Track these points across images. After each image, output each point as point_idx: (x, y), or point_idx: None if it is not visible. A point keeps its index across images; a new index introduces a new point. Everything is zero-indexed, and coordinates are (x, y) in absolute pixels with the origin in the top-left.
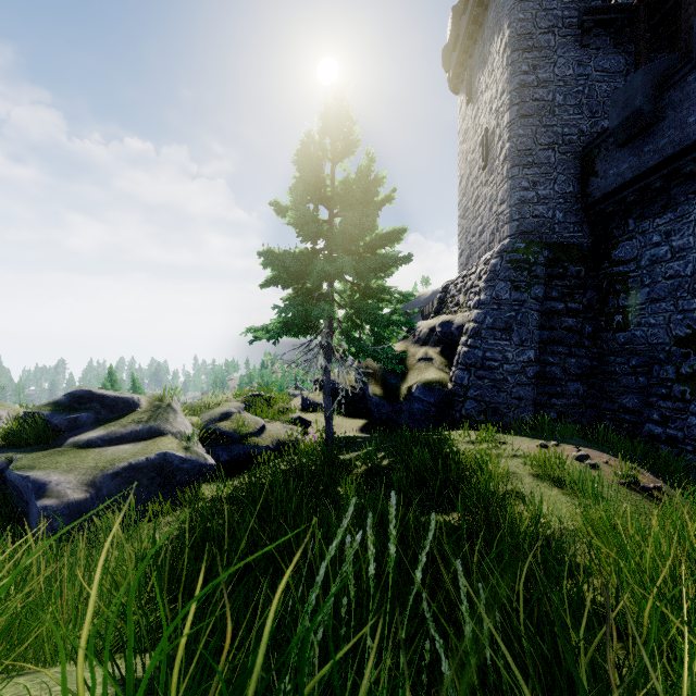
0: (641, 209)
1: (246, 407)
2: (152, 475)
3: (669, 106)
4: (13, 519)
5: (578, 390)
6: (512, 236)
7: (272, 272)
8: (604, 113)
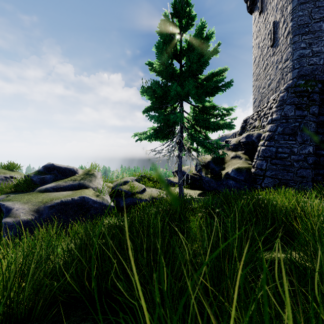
0: None
1: (138, 181)
2: (75, 209)
3: None
4: None
5: None
6: (294, 78)
7: (148, 97)
8: None
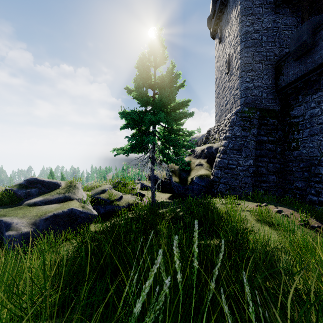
0: (305, 90)
1: (114, 187)
2: (65, 220)
3: (320, 39)
4: None
5: (273, 179)
6: (242, 105)
7: (125, 121)
8: (286, 45)
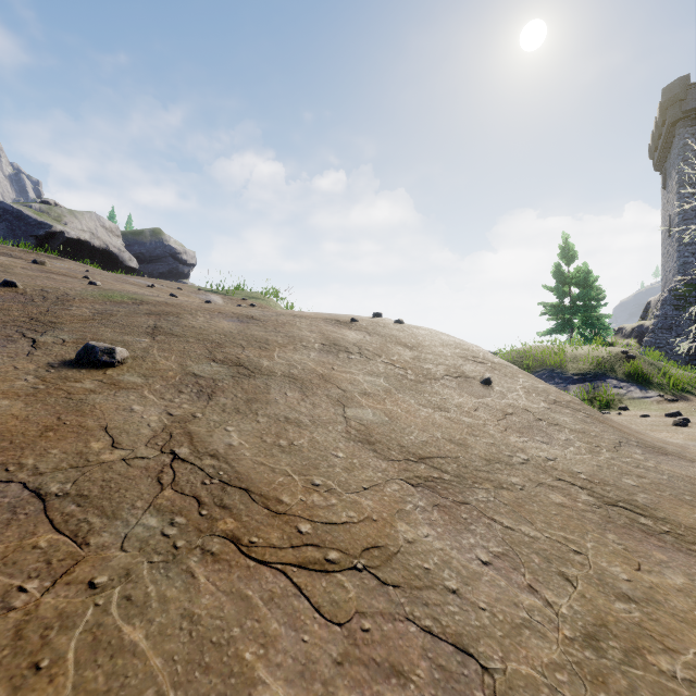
0: None
1: None
2: None
3: None
4: None
5: None
6: (679, 281)
7: (551, 313)
8: None
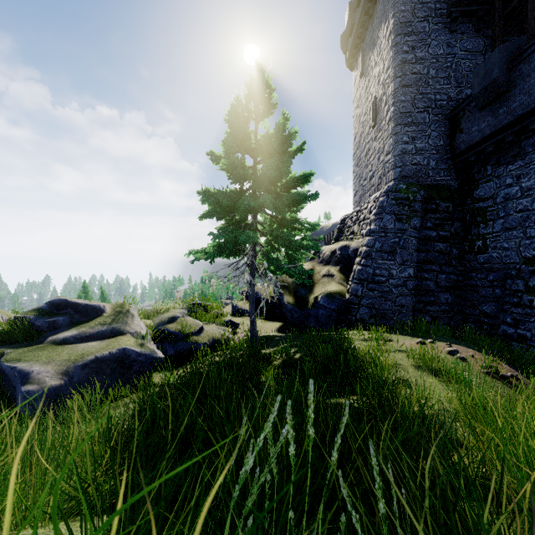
0: (497, 158)
1: (188, 312)
2: (114, 366)
3: (519, 76)
4: (4, 400)
5: (447, 300)
6: (396, 179)
7: (208, 207)
8: (467, 84)
